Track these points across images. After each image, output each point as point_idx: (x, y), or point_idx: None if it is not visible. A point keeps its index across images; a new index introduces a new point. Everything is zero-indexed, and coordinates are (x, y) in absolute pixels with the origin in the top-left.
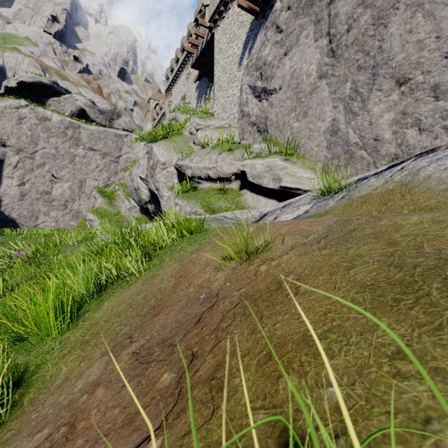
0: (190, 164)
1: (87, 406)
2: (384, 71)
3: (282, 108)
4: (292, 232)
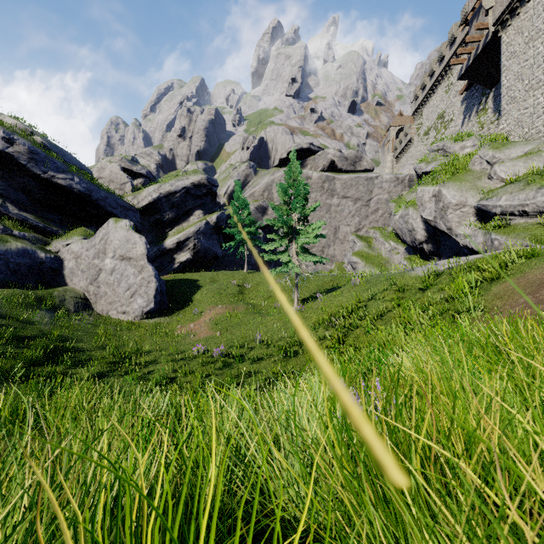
0: (499, 203)
1: (540, 298)
2: None
3: None
4: None
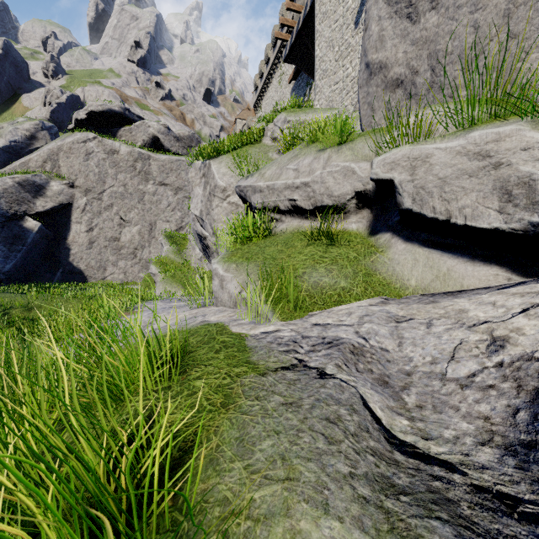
0: (259, 182)
1: None
2: None
3: None
4: None
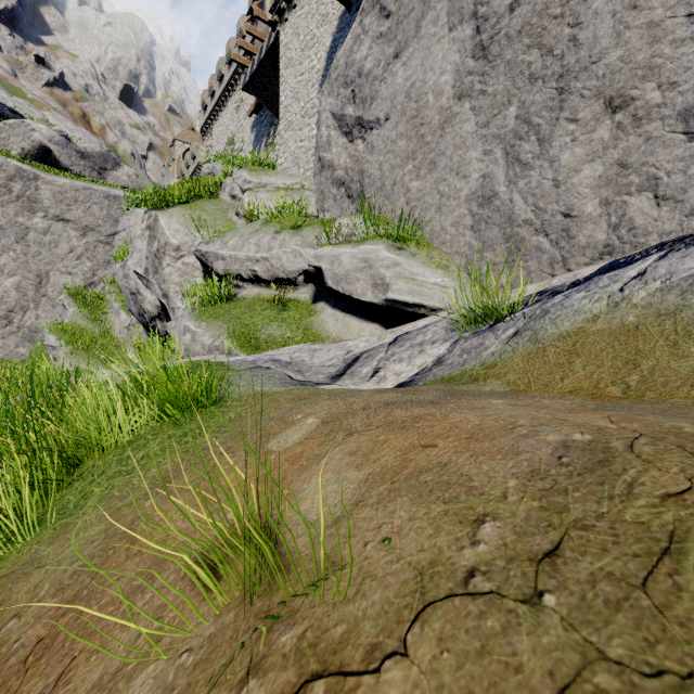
0: (222, 250)
1: None
2: (582, 83)
3: (390, 154)
4: (415, 470)
